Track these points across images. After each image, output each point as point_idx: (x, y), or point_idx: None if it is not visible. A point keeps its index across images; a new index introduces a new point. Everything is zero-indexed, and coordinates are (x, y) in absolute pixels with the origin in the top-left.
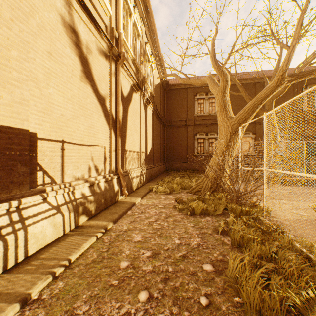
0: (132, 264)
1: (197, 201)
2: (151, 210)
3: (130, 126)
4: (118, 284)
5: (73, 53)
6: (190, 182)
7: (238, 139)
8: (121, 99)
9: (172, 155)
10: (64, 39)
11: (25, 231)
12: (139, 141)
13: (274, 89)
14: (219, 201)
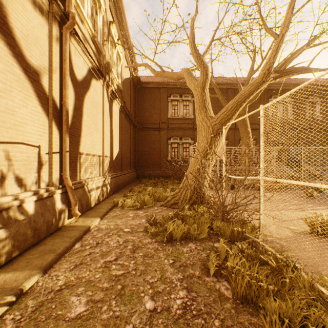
0: None
1: (175, 219)
2: (112, 238)
3: (87, 122)
4: None
5: None
6: (164, 193)
7: (220, 142)
8: (72, 82)
9: (144, 160)
10: None
11: None
12: (102, 142)
13: (259, 85)
14: (202, 217)
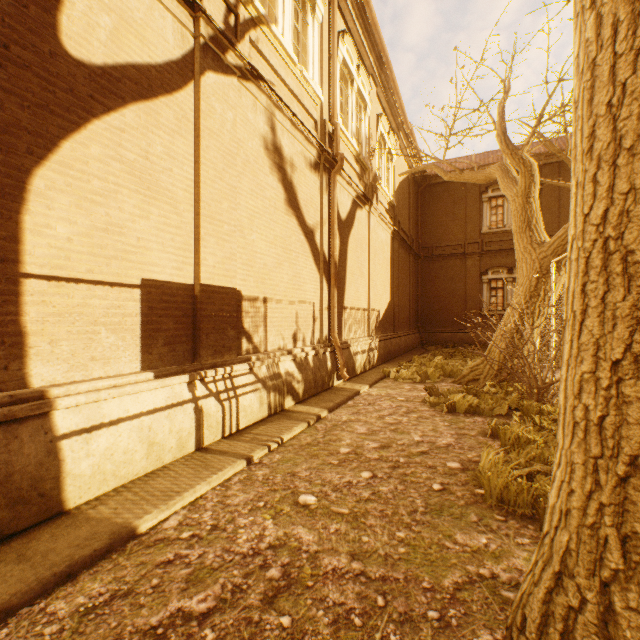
0: (353, 451)
1: (463, 393)
2: (384, 402)
3: (351, 267)
4: (338, 463)
5: (276, 180)
6: (462, 366)
7: (555, 284)
8: (337, 225)
9: (434, 314)
10: (267, 166)
11: (237, 401)
12: (368, 291)
13: None
14: (507, 396)
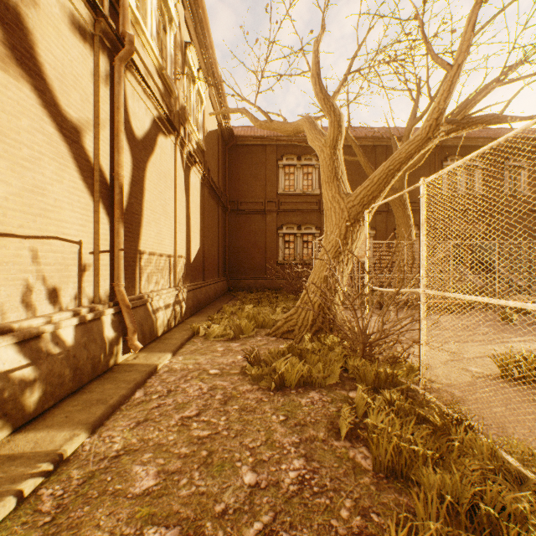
0: None
1: (288, 355)
2: (191, 384)
3: (152, 202)
4: None
5: None
6: (272, 314)
7: (360, 234)
8: (129, 141)
9: (240, 263)
10: None
11: None
12: (174, 235)
13: (423, 144)
14: (331, 352)
